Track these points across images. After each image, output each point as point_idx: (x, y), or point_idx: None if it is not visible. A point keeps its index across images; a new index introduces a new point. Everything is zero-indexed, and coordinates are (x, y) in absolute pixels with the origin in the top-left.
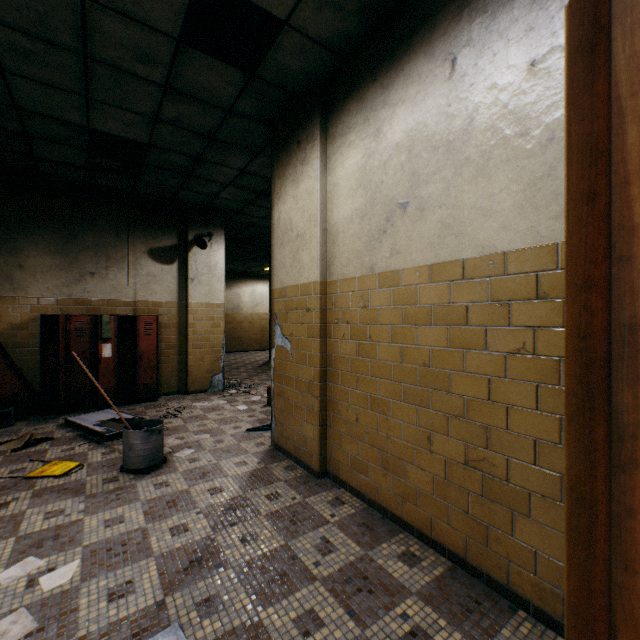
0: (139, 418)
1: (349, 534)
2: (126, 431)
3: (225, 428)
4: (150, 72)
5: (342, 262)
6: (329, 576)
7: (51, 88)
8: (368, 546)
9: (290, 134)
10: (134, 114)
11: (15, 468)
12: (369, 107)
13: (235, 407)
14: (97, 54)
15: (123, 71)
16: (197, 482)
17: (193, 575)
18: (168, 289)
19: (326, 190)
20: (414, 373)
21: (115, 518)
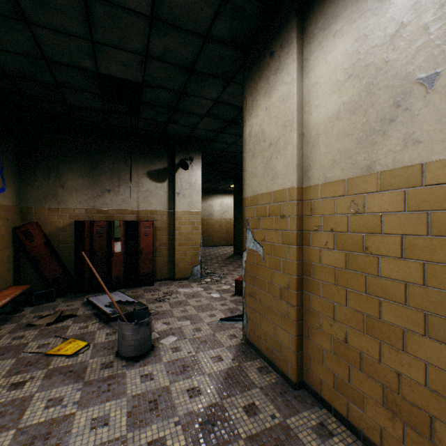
0: (137, 301)
1: None
2: (120, 322)
3: (202, 315)
4: (137, 2)
5: (324, 165)
6: None
7: (65, 36)
8: None
9: (262, 49)
10: (129, 53)
11: (42, 343)
12: None
13: (210, 295)
14: None
15: (115, 5)
16: (177, 378)
17: None
18: (161, 201)
19: (302, 93)
20: None
21: (101, 417)
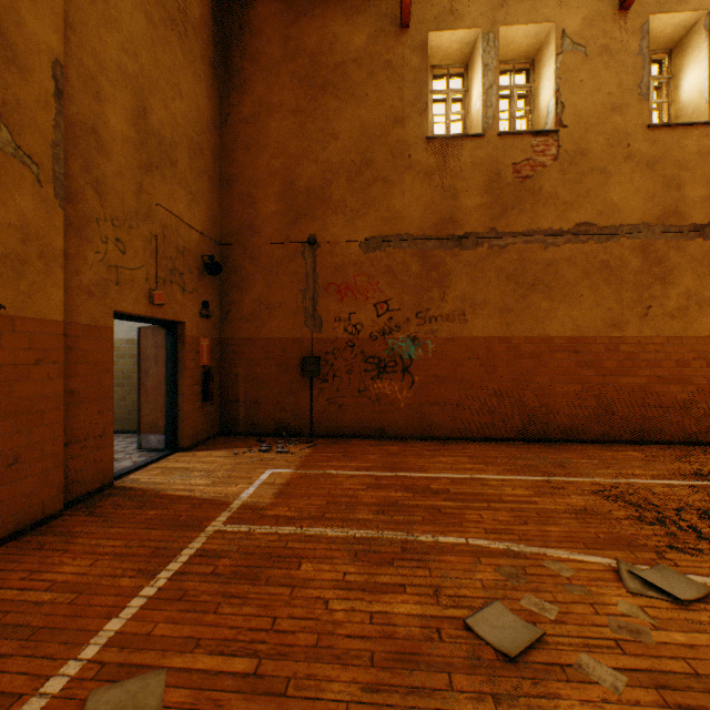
0: None
1: None
2: None
3: None
4: None
5: None
6: None
7: None
8: None
9: None
10: None
11: None
12: None
13: None
14: None
15: None
16: None
17: None
18: None
19: None
20: (120, 376)
21: None
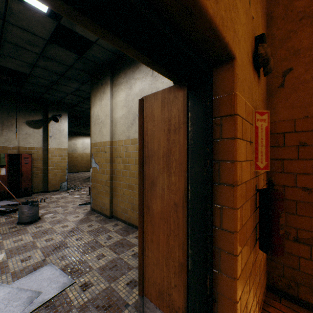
0: None
1: (119, 233)
2: (20, 206)
3: (68, 205)
4: (33, 49)
5: (118, 134)
6: (109, 245)
7: None
8: (125, 236)
9: (98, 79)
10: (23, 62)
11: None
12: (128, 77)
13: (73, 196)
14: (7, 39)
15: (20, 46)
16: (56, 224)
17: (56, 251)
18: (37, 141)
19: (113, 105)
20: None
21: (18, 239)
